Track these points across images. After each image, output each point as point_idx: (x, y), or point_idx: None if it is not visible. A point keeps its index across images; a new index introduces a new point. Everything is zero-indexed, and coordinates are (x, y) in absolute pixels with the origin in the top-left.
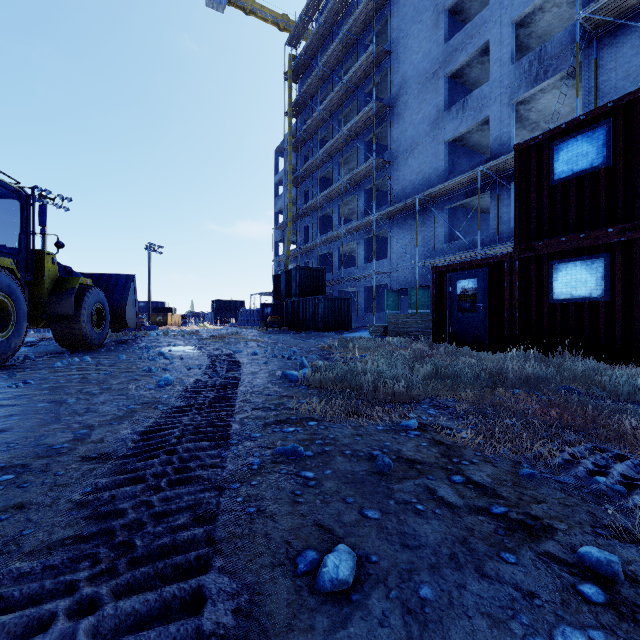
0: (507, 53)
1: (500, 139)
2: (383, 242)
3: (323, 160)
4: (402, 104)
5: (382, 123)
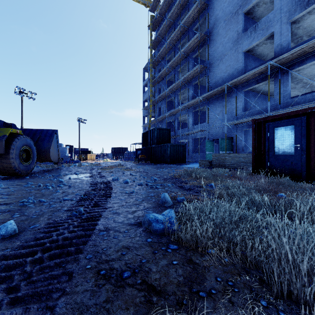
0: None
1: (281, 45)
2: (202, 114)
3: (169, 70)
4: (215, 33)
5: (203, 46)
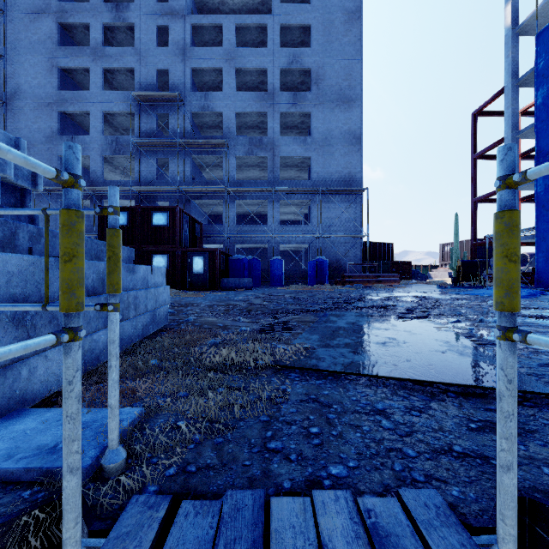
0: (100, 127)
1: (96, 173)
2: None
3: None
4: (18, 107)
5: None
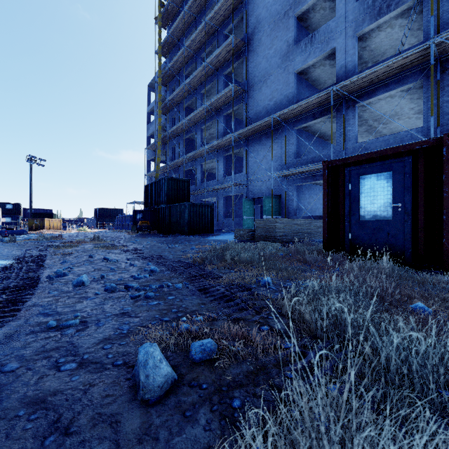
0: None
1: (345, 67)
2: (238, 160)
3: (188, 91)
4: (256, 41)
5: (239, 58)
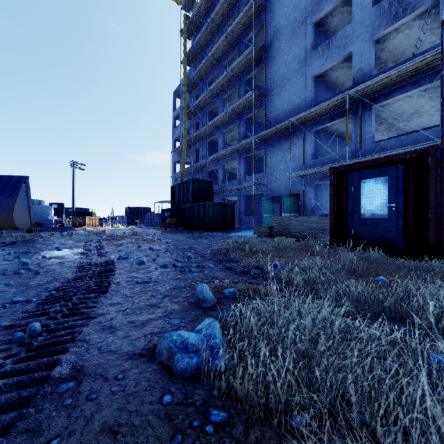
0: None
1: (362, 70)
2: (258, 161)
3: (211, 97)
4: (275, 48)
5: (259, 65)
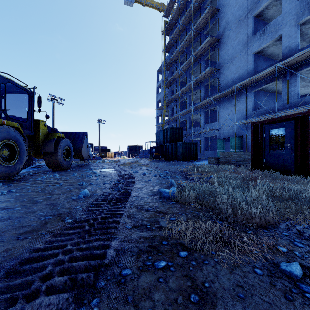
0: None
1: (289, 47)
2: (214, 113)
3: (181, 72)
4: (226, 36)
5: (214, 49)
